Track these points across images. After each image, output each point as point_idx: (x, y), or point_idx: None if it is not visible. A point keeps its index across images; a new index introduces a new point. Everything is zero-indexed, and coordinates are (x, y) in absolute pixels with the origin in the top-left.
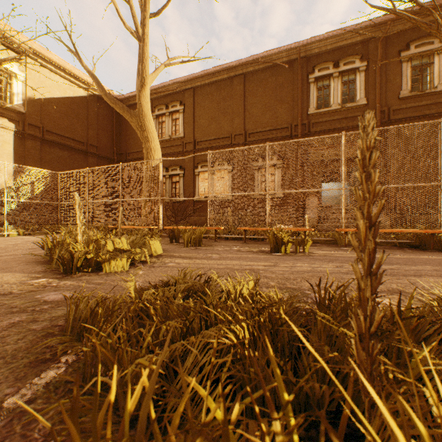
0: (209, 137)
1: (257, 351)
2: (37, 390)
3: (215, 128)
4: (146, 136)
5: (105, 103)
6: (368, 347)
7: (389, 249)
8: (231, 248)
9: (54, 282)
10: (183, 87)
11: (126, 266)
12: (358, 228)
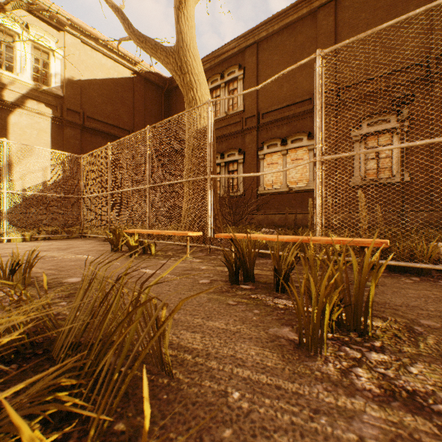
0: (279, 105)
1: None
2: None
3: (288, 91)
4: (189, 81)
5: (153, 85)
6: None
7: None
8: None
9: None
10: (242, 44)
11: None
12: None
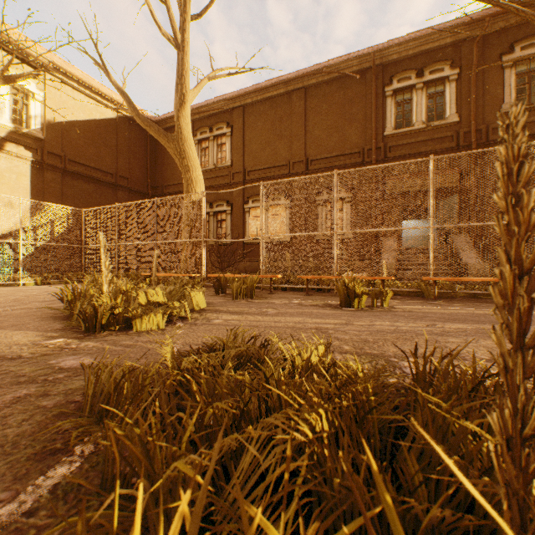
0: (262, 166)
1: (341, 449)
2: (41, 496)
3: (270, 155)
4: (186, 164)
5: (137, 126)
6: (519, 457)
7: (492, 303)
8: (291, 302)
9: (74, 343)
10: (230, 105)
11: (162, 323)
12: (502, 278)
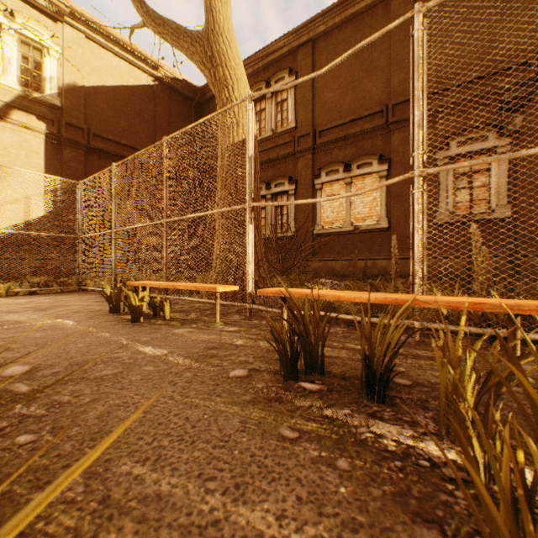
0: (341, 119)
1: None
2: None
3: (353, 101)
4: (222, 76)
5: (180, 96)
6: None
7: None
8: None
9: None
10: (294, 42)
11: None
12: None
